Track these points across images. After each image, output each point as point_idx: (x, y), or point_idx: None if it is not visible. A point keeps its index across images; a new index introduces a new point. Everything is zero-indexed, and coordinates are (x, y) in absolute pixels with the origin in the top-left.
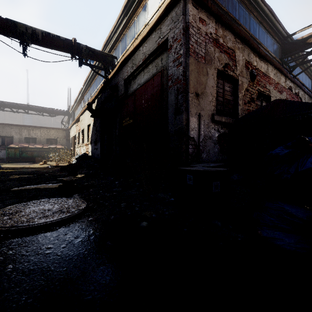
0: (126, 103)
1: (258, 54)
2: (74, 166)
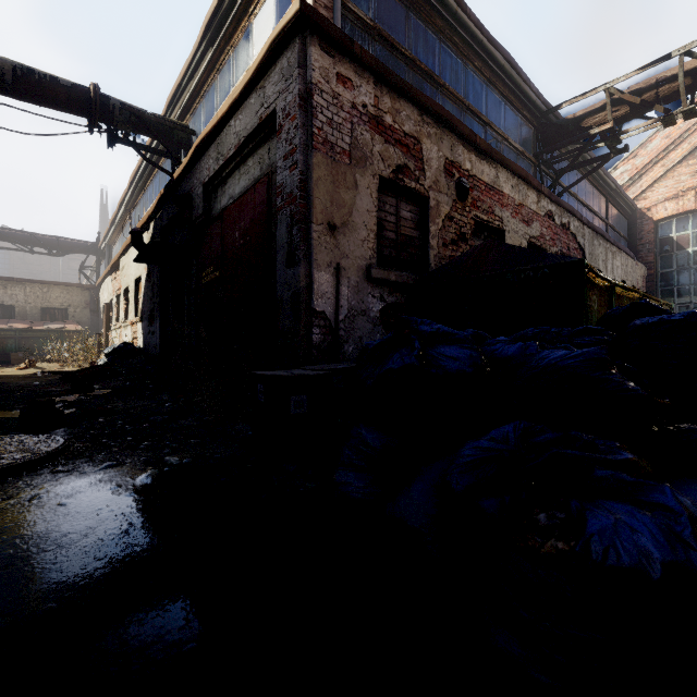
0: (209, 235)
1: (475, 147)
2: (96, 373)
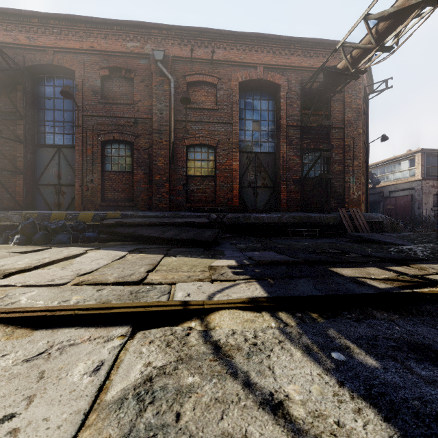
0: (389, 200)
1: None
2: None
